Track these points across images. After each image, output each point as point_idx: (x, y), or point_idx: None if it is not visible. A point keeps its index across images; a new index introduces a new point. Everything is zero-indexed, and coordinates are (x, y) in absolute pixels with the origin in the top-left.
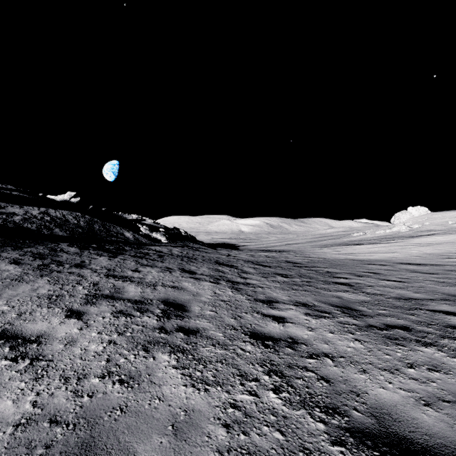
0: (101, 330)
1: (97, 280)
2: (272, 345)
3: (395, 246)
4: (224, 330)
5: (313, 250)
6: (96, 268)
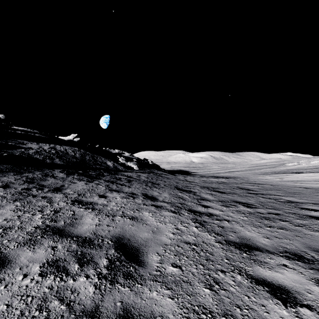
0: None
1: (61, 206)
2: None
3: None
4: None
5: (256, 177)
6: (69, 192)
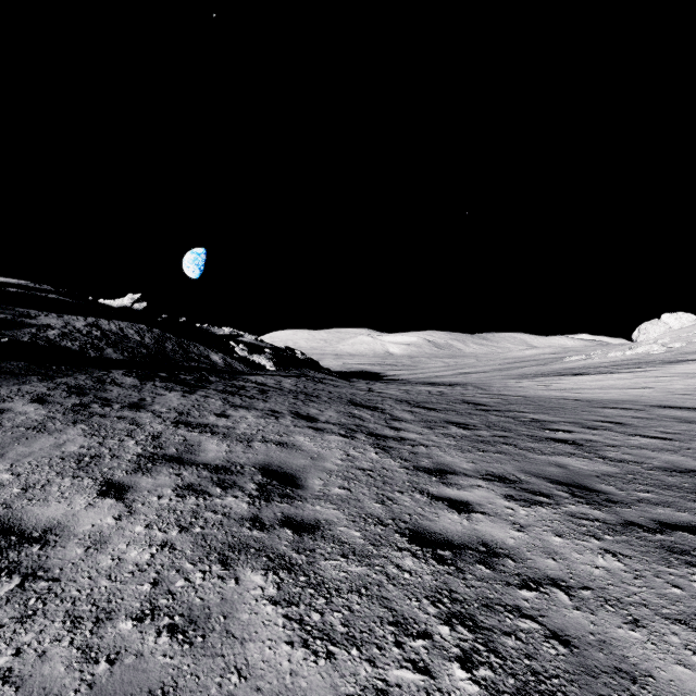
0: (152, 522)
1: (159, 430)
2: (451, 557)
3: (643, 377)
4: (363, 525)
5: (506, 383)
6: (161, 410)
